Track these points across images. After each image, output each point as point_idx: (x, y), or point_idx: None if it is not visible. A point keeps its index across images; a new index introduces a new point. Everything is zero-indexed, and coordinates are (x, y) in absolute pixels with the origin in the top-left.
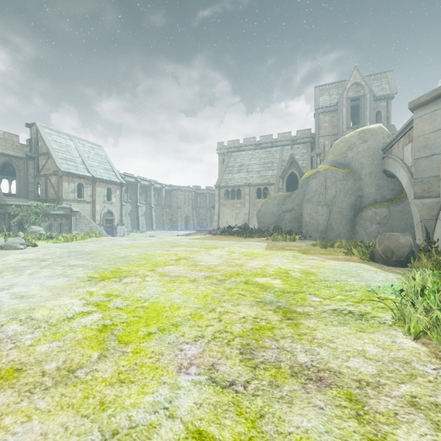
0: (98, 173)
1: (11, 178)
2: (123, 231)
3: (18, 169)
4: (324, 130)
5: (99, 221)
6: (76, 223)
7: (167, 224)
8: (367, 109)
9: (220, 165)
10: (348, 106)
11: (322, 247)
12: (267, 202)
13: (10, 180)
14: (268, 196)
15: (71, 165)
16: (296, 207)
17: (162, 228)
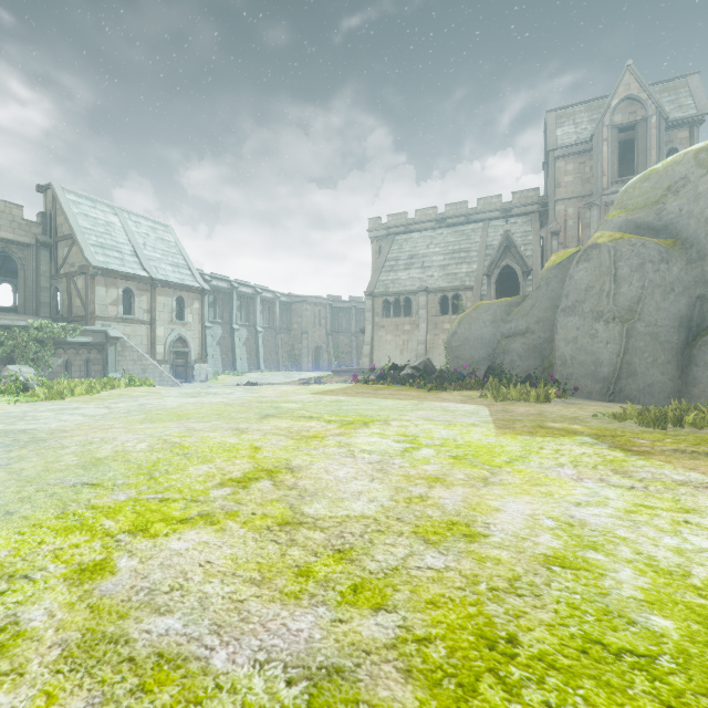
0: (162, 272)
1: (16, 282)
2: (206, 372)
3: (22, 264)
4: (565, 189)
5: (163, 355)
6: (117, 359)
7: (285, 361)
8: (652, 145)
9: (375, 258)
10: (613, 141)
11: (648, 423)
12: (469, 318)
13: (15, 286)
14: (461, 309)
15: (112, 256)
16: (535, 325)
17: (275, 367)
